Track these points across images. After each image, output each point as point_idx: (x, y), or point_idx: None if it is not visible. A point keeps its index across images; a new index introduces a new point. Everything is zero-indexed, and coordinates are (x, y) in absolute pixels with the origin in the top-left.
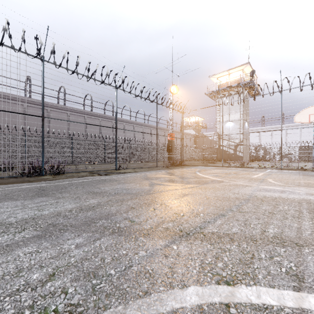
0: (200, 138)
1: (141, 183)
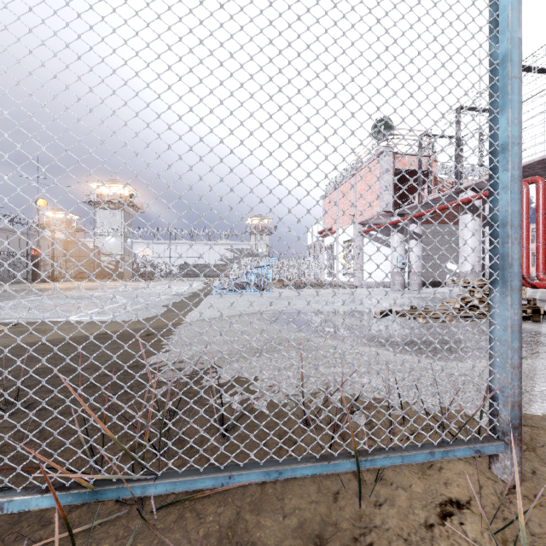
0: (75, 245)
1: (43, 285)
